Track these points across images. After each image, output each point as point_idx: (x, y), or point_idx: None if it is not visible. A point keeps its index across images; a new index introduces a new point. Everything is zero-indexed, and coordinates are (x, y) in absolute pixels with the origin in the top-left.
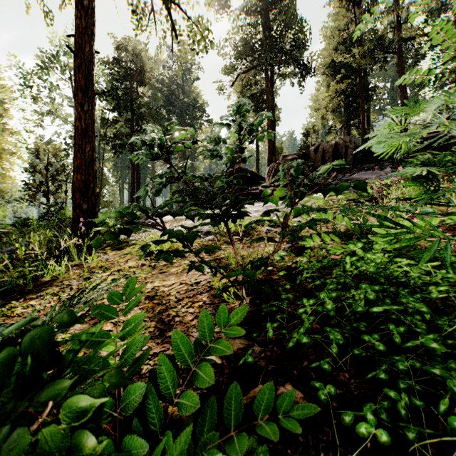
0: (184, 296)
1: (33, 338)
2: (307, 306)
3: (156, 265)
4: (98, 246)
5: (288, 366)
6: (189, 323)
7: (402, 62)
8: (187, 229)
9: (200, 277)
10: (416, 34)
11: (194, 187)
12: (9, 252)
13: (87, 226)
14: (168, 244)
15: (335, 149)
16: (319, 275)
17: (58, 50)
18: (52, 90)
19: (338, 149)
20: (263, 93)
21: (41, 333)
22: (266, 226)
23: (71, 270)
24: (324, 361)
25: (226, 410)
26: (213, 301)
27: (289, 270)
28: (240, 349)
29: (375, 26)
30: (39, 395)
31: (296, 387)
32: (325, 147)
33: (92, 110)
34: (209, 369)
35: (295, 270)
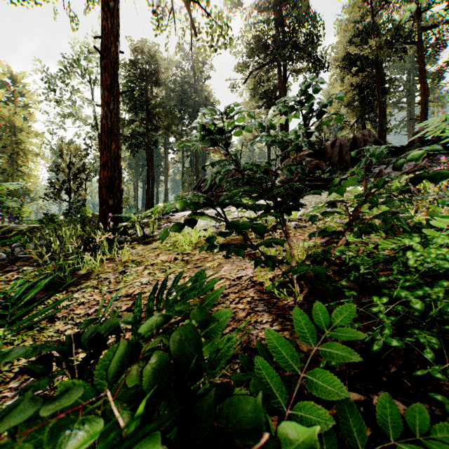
0: (229, 292)
1: (180, 340)
2: (380, 305)
3: (189, 259)
4: (163, 237)
5: (373, 371)
6: (243, 319)
7: (421, 52)
8: (251, 220)
9: (240, 272)
10: (437, 22)
11: (249, 176)
12: (40, 246)
13: (113, 222)
14: (196, 239)
15: (353, 143)
16: (370, 271)
17: (79, 54)
18: (73, 93)
19: (356, 143)
20: (276, 89)
21: (186, 335)
22: (293, 221)
23: (104, 264)
24: (432, 369)
25: (343, 424)
26: (262, 297)
27: (335, 266)
28: (311, 350)
29: (391, 17)
30: (228, 419)
31: (393, 397)
32: (343, 142)
33: (118, 108)
34: (332, 378)
35: (341, 266)
